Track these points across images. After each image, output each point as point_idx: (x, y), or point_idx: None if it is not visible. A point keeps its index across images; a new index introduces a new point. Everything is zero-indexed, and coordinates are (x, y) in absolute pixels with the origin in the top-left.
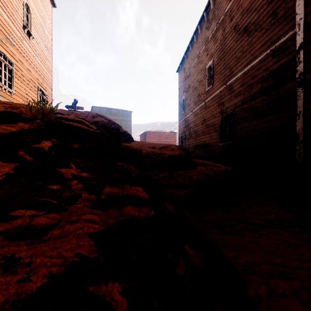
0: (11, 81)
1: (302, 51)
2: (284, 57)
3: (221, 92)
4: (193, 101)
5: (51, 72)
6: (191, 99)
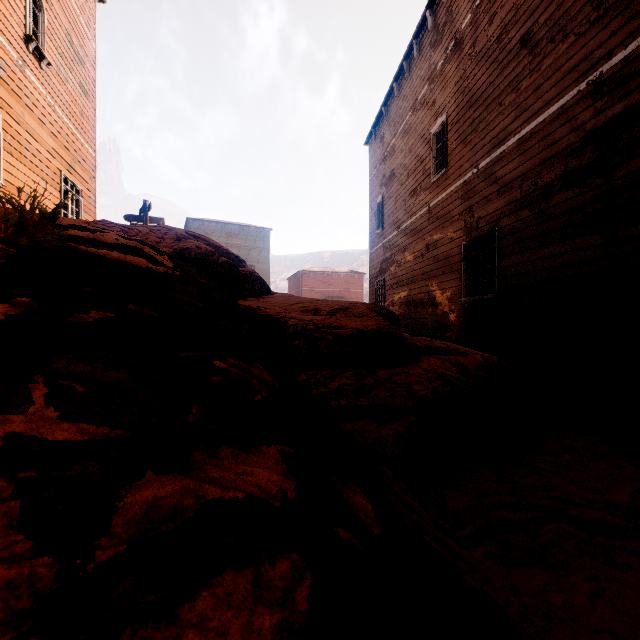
0: None
1: None
2: (623, 97)
3: (466, 184)
4: (402, 205)
5: (94, 142)
6: (398, 201)
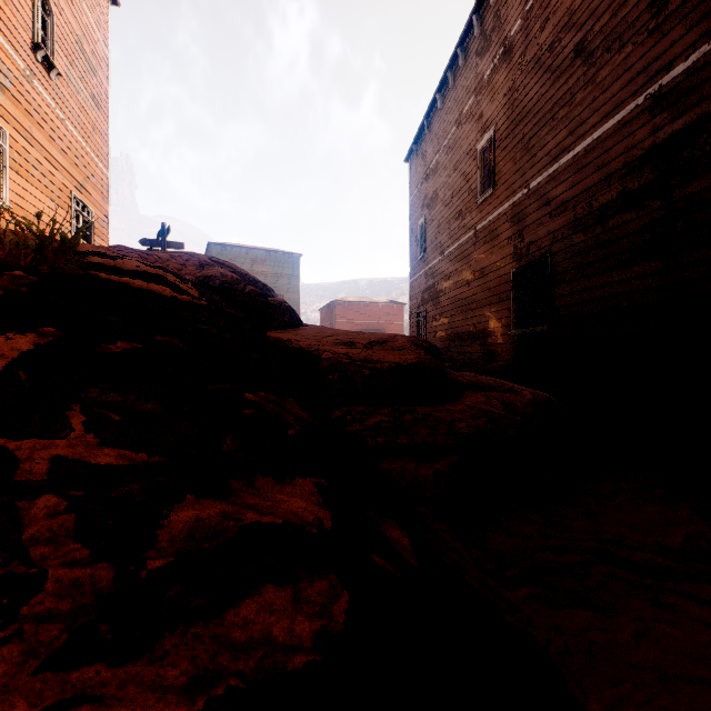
0: None
1: None
2: (684, 112)
3: (515, 206)
4: (446, 229)
5: (107, 159)
6: (441, 224)
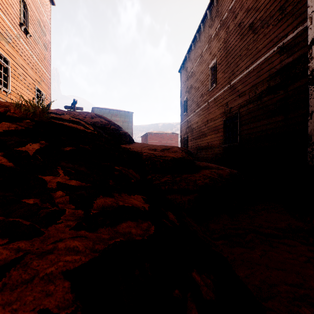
0: (7, 81)
1: None
2: (292, 54)
3: (225, 92)
4: (196, 101)
5: (50, 71)
6: (194, 99)
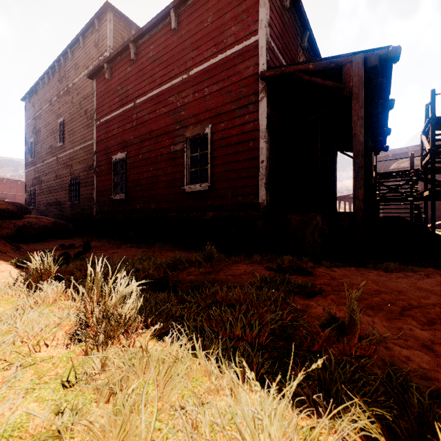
0: None
1: (96, 155)
2: None
3: (71, 154)
4: (45, 150)
5: None
6: (43, 147)
